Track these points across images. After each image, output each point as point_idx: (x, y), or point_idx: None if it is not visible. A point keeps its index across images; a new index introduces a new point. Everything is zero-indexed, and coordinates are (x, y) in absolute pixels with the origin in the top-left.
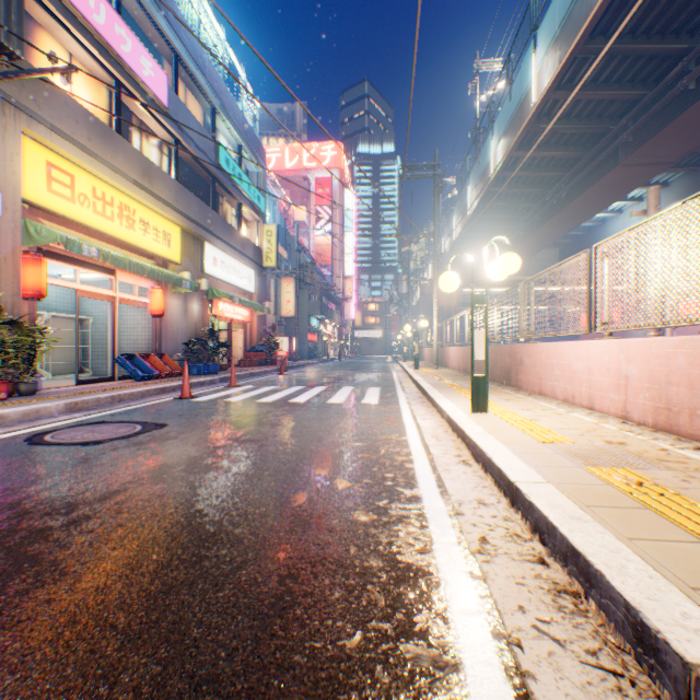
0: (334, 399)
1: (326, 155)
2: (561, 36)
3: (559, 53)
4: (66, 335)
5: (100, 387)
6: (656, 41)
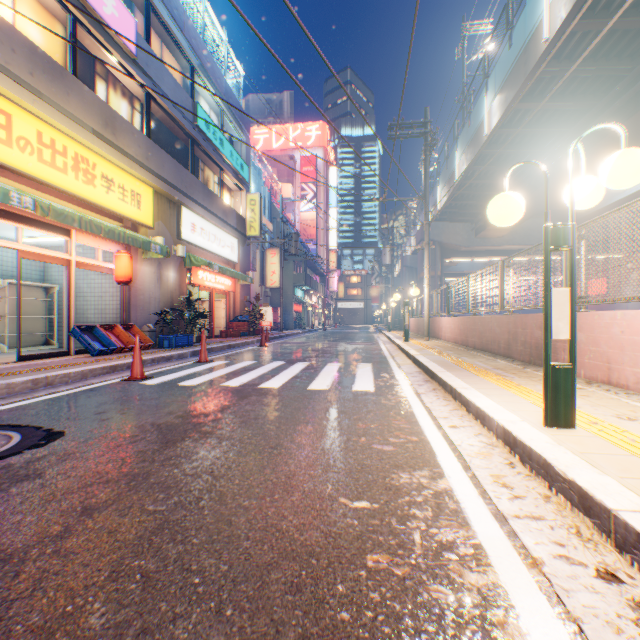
0: (317, 383)
1: (311, 135)
2: None
3: None
4: (28, 304)
5: (37, 365)
6: None
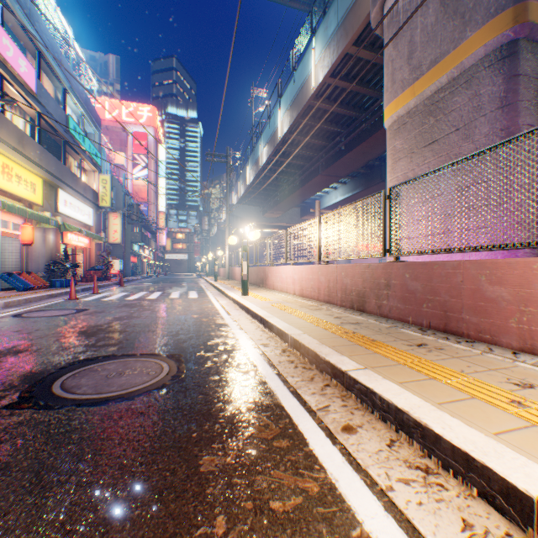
0: (173, 297)
1: (143, 115)
2: (290, 110)
3: (290, 118)
4: None
5: (0, 295)
6: (329, 125)
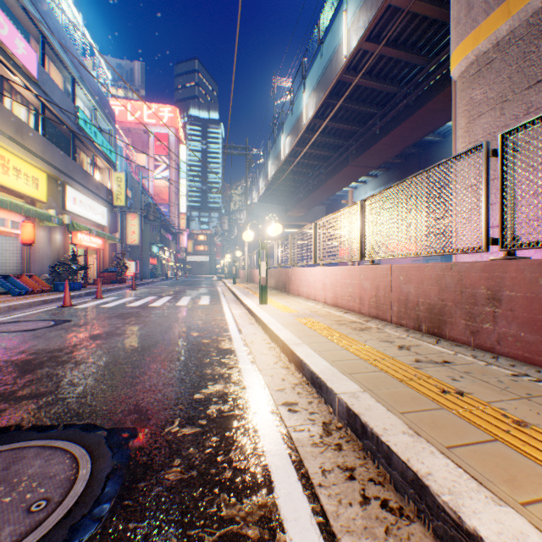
0: (180, 303)
1: (164, 115)
2: (317, 90)
3: (316, 99)
4: None
5: None
6: (361, 105)
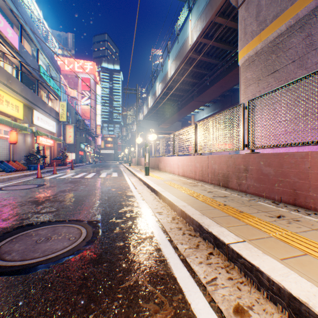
0: (102, 176)
1: (87, 67)
2: (175, 60)
3: (175, 65)
4: None
5: None
6: (199, 69)
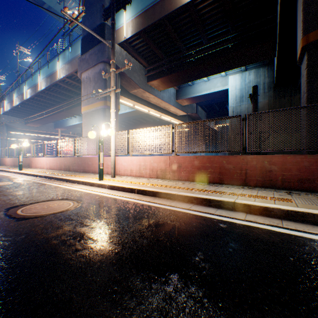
0: None
1: None
2: (47, 80)
3: (46, 83)
4: None
5: None
6: (68, 92)
